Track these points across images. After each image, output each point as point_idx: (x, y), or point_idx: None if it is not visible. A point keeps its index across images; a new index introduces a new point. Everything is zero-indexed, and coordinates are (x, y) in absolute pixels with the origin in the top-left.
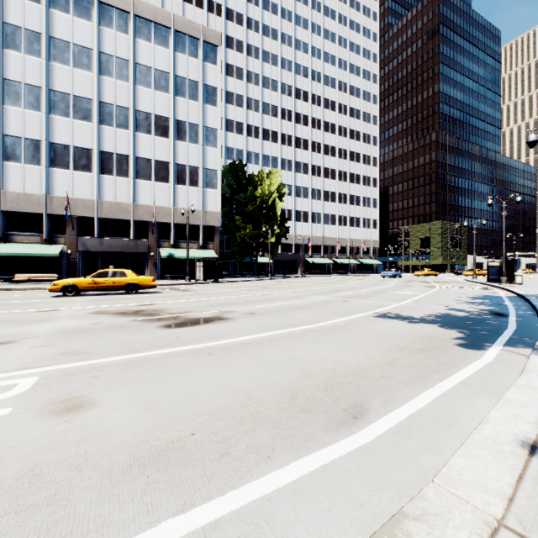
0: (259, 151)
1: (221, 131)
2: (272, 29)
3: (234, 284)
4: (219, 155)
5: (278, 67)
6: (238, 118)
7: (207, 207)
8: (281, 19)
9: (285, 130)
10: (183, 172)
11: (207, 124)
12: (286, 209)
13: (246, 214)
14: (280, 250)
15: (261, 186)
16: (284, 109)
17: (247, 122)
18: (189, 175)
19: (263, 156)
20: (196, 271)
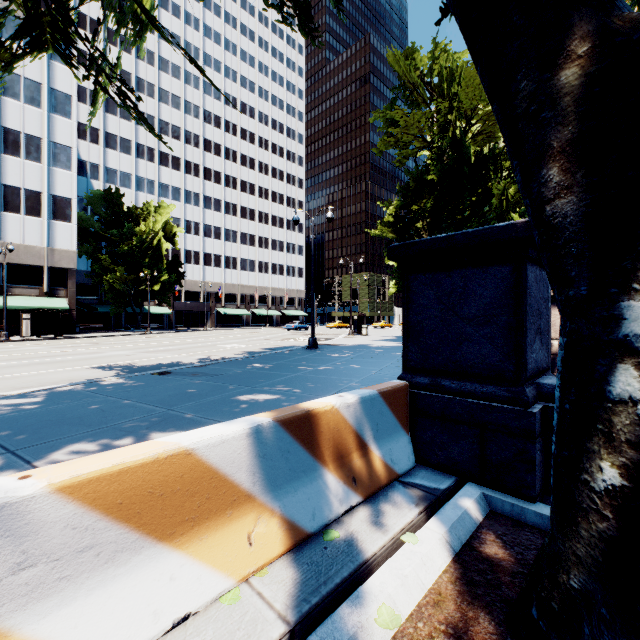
0: (154, 178)
1: (98, 146)
2: (173, 34)
3: (73, 341)
4: (75, 180)
5: (181, 81)
6: (124, 134)
7: (55, 243)
8: (185, 25)
9: (191, 157)
10: (16, 197)
11: (55, 139)
12: (192, 251)
13: (122, 255)
14: (184, 299)
15: (146, 222)
16: (189, 132)
17: (137, 140)
18: (26, 201)
19: (160, 185)
20: (22, 325)
